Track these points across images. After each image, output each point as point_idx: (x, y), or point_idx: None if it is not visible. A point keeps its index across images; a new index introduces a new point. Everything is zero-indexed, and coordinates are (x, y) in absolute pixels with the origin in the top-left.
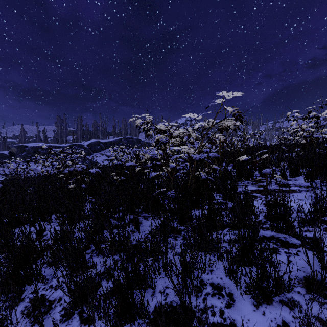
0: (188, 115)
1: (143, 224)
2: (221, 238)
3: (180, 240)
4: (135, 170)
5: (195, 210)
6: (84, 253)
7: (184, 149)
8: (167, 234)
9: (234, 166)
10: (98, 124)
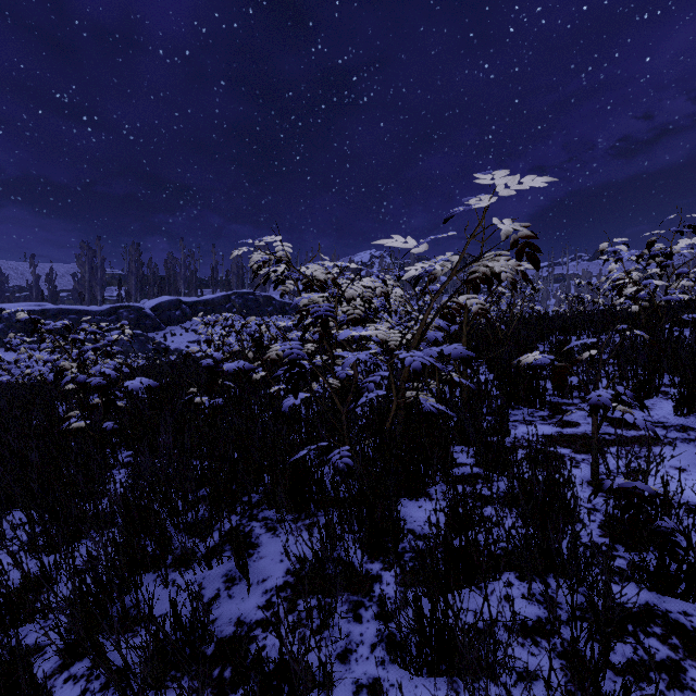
0: (391, 240)
1: (262, 549)
2: (514, 658)
3: (369, 620)
4: (251, 379)
5: (409, 501)
6: (63, 677)
7: (375, 333)
8: (330, 606)
9: (489, 366)
10: (178, 263)
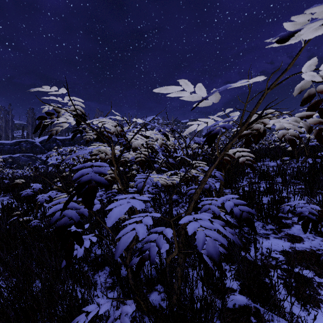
0: (176, 89)
1: None
2: None
3: None
4: None
5: None
6: None
7: (157, 179)
8: None
9: (224, 184)
10: None
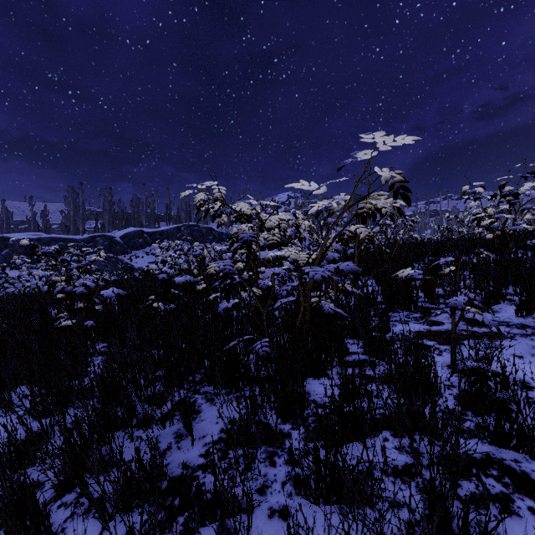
0: (299, 184)
1: (203, 414)
2: (385, 488)
3: (281, 465)
4: (196, 290)
5: (312, 380)
6: (57, 504)
7: (288, 254)
8: (252, 454)
9: (376, 280)
10: (141, 202)
